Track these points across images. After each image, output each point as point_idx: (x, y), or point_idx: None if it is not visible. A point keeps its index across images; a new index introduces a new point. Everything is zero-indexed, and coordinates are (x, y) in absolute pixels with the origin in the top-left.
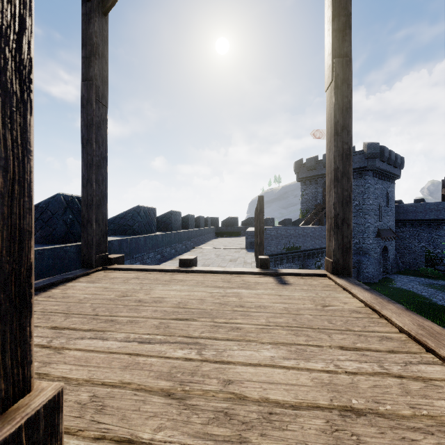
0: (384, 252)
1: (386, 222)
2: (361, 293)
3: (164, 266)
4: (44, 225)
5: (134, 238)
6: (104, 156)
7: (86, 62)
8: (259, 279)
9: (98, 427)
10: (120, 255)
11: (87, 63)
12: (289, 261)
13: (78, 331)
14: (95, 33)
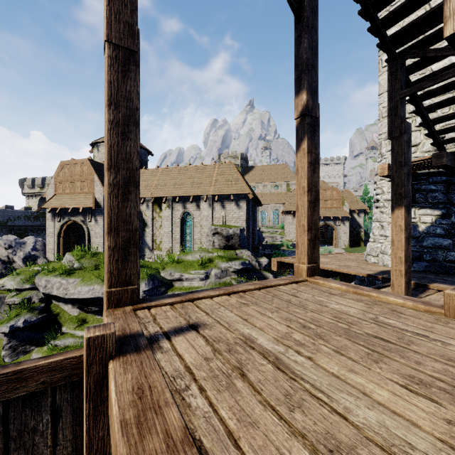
0: None
1: None
2: (207, 293)
3: None
4: None
5: None
6: None
7: None
8: (185, 348)
9: (434, 316)
10: None
11: None
12: None
13: None
14: None
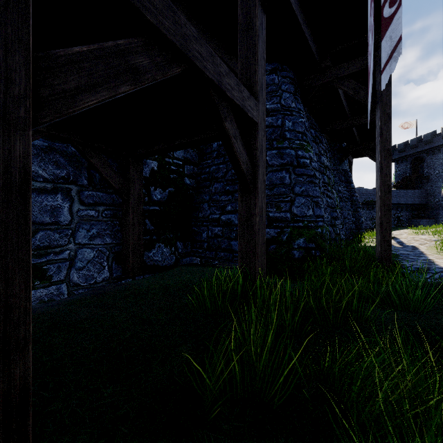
0: None
1: None
2: None
3: None
4: None
5: None
6: None
7: None
8: None
9: None
10: None
11: None
12: (369, 209)
13: None
14: None
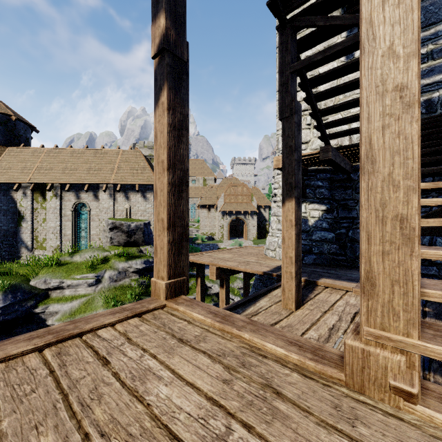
0: None
1: None
2: None
3: None
4: None
5: None
6: None
7: None
8: None
9: (331, 393)
10: None
11: None
12: None
13: None
14: None
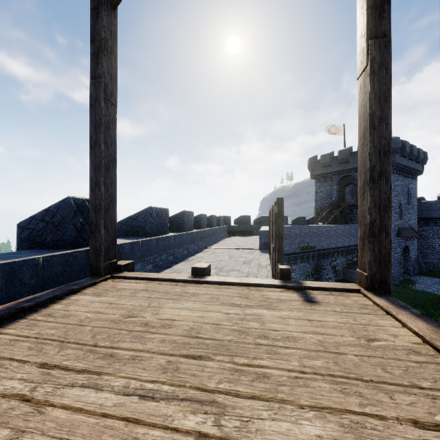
0: (405, 252)
1: (408, 221)
2: (413, 322)
3: (175, 275)
4: (55, 229)
5: (146, 241)
6: (113, 157)
7: (94, 59)
8: (280, 294)
9: None
10: (130, 261)
11: (96, 60)
12: (303, 260)
13: (69, 372)
14: (103, 27)
